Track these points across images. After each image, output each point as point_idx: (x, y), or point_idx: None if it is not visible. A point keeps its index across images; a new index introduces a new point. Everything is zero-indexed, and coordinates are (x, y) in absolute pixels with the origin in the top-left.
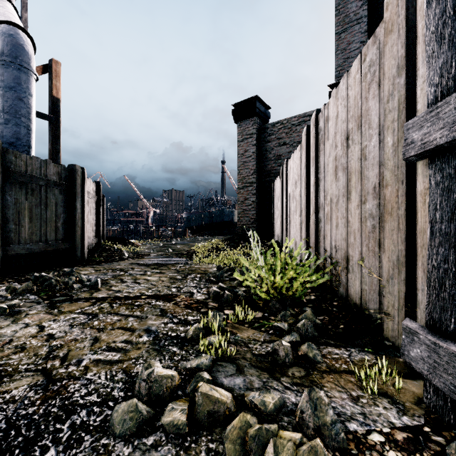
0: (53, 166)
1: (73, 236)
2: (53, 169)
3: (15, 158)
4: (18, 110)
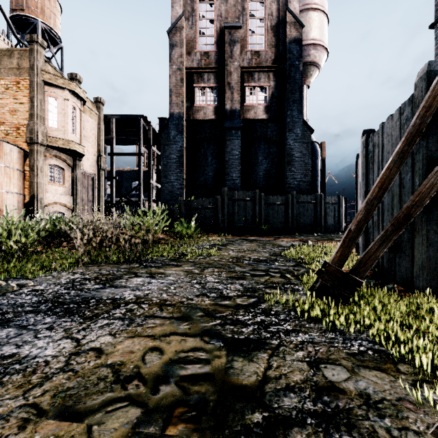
0: (333, 197)
1: (339, 222)
2: (333, 199)
3: (325, 198)
4: (315, 174)
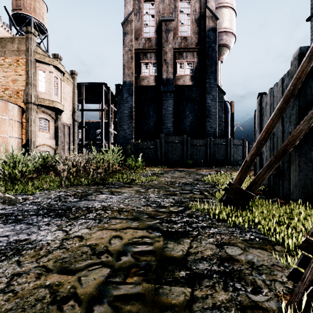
0: (239, 141)
1: (243, 158)
2: (239, 141)
3: (233, 141)
4: (226, 124)
